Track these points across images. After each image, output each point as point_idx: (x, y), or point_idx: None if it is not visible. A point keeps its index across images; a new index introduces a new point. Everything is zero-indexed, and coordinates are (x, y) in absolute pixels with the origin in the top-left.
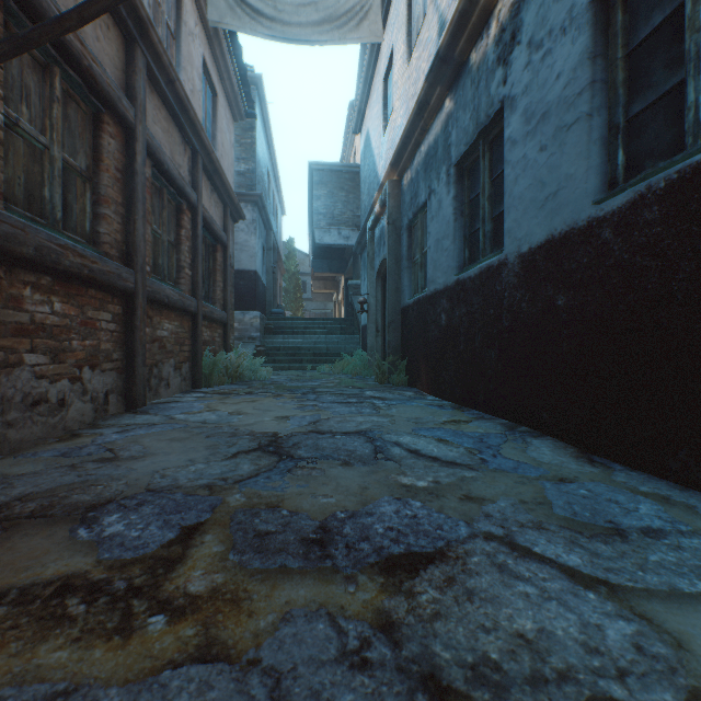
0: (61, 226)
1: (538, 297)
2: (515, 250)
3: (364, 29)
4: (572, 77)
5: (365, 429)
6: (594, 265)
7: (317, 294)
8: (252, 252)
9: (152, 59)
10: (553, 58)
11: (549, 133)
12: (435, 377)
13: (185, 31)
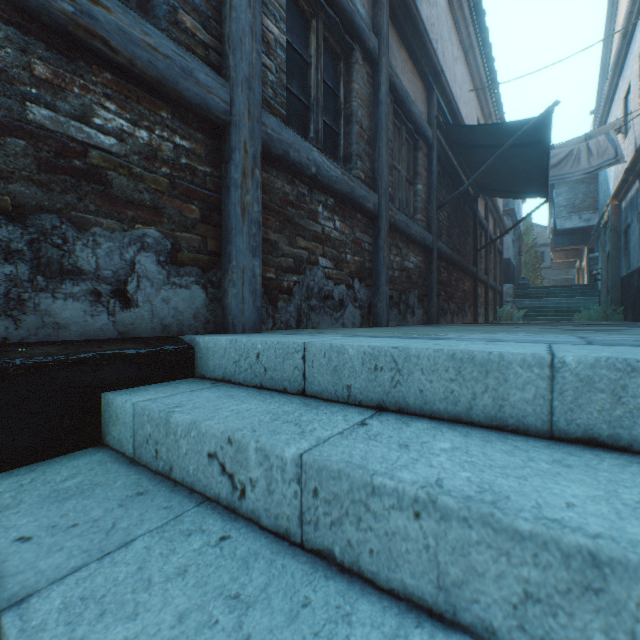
0: None
1: None
2: None
3: None
4: None
5: None
6: None
7: (555, 262)
8: (506, 246)
9: (489, 202)
10: None
11: None
12: (632, 313)
13: None
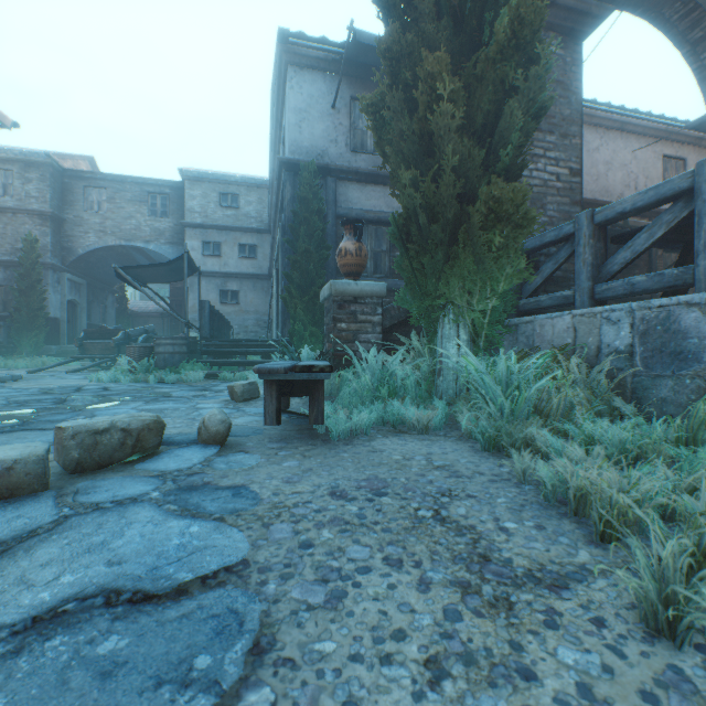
0: None
1: None
2: None
3: None
4: None
5: None
6: None
7: None
8: None
9: None
10: None
11: None
12: None
13: None
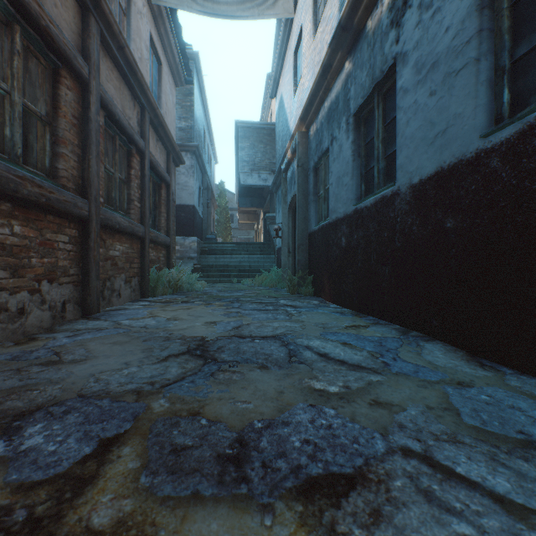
0: (22, 160)
1: (428, 221)
2: (407, 182)
3: (278, 6)
4: (460, 28)
5: (280, 334)
6: (482, 191)
7: (242, 224)
8: (191, 191)
9: (105, 28)
10: (442, 14)
11: (438, 79)
12: (336, 289)
13: (134, 9)
